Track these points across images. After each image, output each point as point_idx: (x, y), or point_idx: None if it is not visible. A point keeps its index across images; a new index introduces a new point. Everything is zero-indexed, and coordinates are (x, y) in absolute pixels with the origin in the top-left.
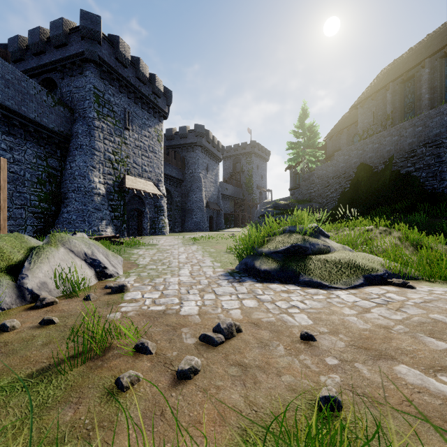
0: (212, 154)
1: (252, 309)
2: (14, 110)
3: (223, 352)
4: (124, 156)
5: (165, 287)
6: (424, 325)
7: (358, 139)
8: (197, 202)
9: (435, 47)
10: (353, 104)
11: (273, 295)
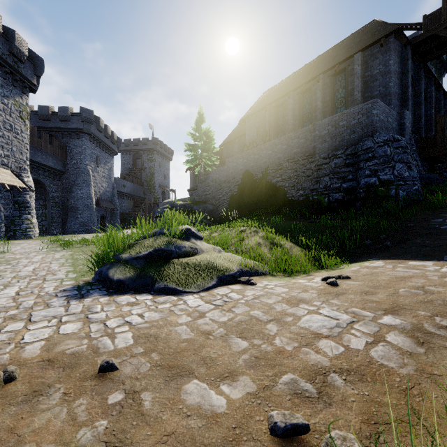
0: (105, 145)
1: (65, 337)
2: None
3: None
4: None
5: None
6: (241, 325)
7: (246, 149)
8: (83, 199)
9: (297, 84)
10: (242, 118)
11: (112, 310)
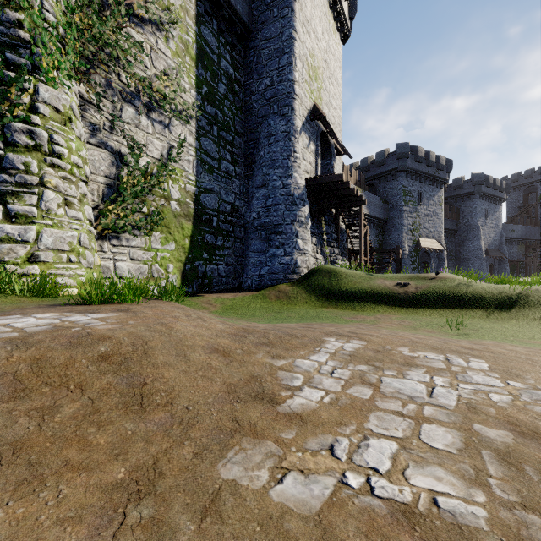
0: (492, 198)
1: None
2: (373, 216)
3: None
4: (418, 224)
5: None
6: None
7: None
8: (474, 251)
9: None
10: None
11: None
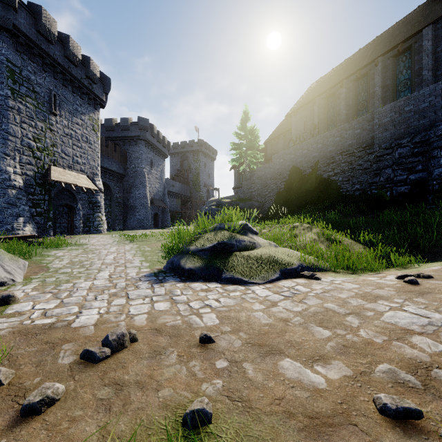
0: (157, 150)
1: (161, 313)
2: None
3: (102, 369)
4: (49, 144)
5: (69, 294)
6: (317, 315)
7: (292, 144)
8: (140, 199)
9: (350, 70)
10: (288, 112)
11: (191, 294)
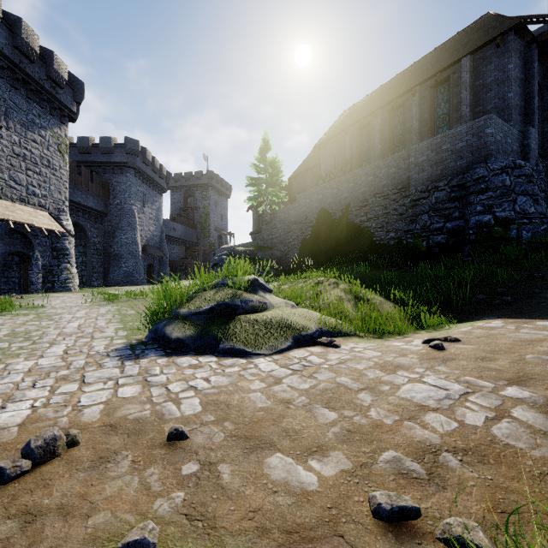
0: (152, 181)
1: (125, 401)
2: None
3: (11, 493)
4: None
5: None
6: (326, 393)
7: (321, 182)
8: (128, 245)
9: (386, 99)
10: (317, 143)
11: (173, 373)
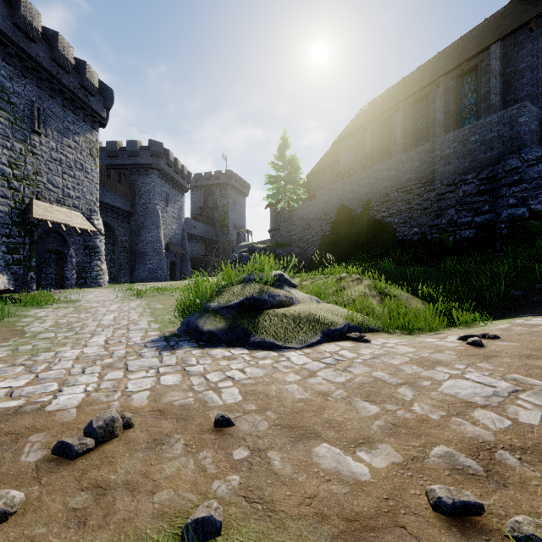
0: (175, 182)
1: (168, 389)
2: None
3: (81, 468)
4: (31, 171)
5: (48, 366)
6: (364, 387)
7: (340, 178)
8: (152, 243)
9: (408, 92)
10: (335, 140)
11: (209, 364)
